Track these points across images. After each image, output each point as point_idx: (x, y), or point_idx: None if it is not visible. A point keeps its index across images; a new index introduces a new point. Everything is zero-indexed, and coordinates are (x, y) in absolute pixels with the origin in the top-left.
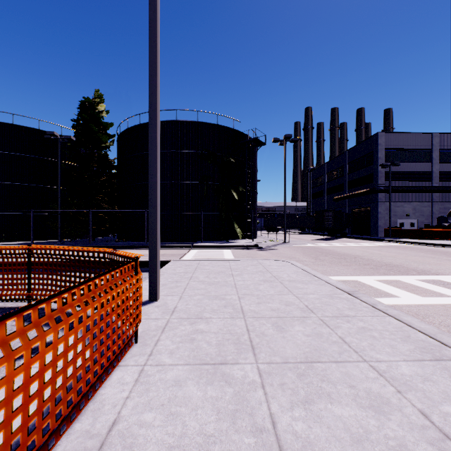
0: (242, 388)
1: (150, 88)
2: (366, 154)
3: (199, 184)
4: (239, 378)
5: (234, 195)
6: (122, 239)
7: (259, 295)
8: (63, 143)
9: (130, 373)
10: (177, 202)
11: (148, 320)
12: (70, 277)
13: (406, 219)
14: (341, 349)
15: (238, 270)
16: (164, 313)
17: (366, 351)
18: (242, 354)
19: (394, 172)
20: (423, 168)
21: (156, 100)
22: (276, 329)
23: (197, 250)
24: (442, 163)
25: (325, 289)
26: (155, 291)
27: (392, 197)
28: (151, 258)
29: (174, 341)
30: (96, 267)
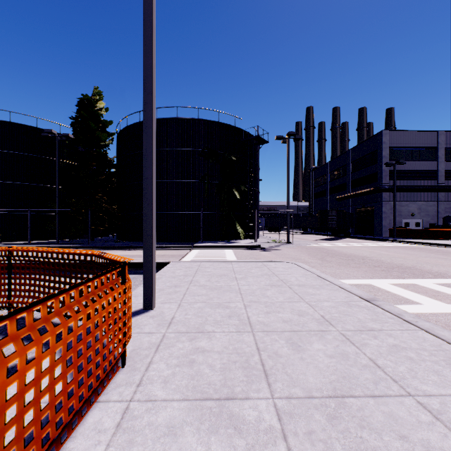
0: (256, 440)
1: (144, 69)
2: (370, 153)
3: (200, 183)
4: (251, 422)
5: (236, 194)
6: (122, 239)
7: (267, 303)
8: (62, 141)
9: (110, 413)
10: (177, 201)
11: (140, 334)
12: (54, 283)
13: (411, 219)
14: (375, 376)
15: (242, 273)
16: (159, 326)
17: (407, 379)
18: (254, 384)
19: (399, 171)
20: (429, 166)
21: (152, 83)
22: (291, 347)
23: (198, 251)
24: (448, 161)
25: (339, 295)
26: (150, 298)
27: (397, 196)
28: (145, 262)
29: (169, 364)
30: (82, 272)
